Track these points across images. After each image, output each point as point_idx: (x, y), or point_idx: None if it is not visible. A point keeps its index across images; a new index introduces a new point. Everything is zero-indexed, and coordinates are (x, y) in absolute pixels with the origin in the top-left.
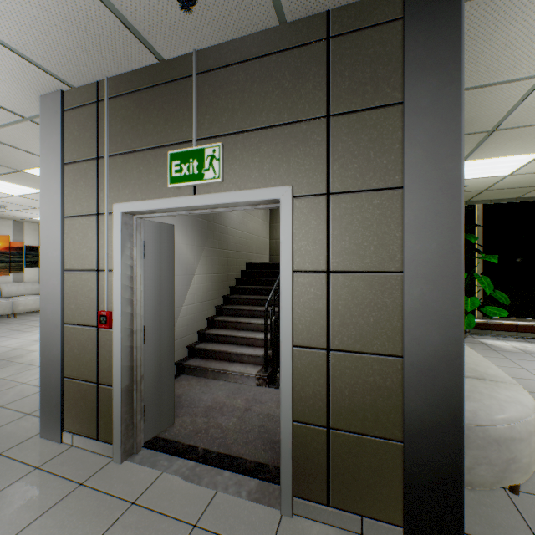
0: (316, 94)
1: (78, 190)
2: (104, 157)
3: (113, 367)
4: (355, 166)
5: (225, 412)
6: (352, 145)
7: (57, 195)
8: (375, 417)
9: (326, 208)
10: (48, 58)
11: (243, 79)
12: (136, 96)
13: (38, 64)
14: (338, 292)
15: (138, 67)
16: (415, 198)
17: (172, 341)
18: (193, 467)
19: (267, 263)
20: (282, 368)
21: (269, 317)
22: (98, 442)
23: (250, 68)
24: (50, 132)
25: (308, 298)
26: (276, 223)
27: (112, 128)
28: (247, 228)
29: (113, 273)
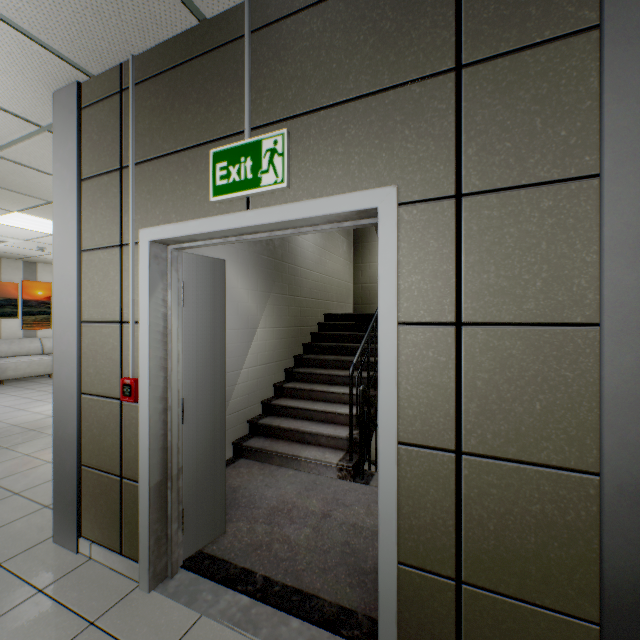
0: (437, 34)
1: (97, 213)
2: (129, 166)
3: (139, 457)
4: (507, 146)
5: (295, 518)
6: (501, 111)
7: (72, 221)
8: (545, 574)
9: (454, 219)
10: (52, 30)
11: (319, 29)
12: (169, 77)
13: (41, 42)
14: (477, 357)
15: (171, 35)
16: (627, 191)
17: (223, 419)
18: (247, 607)
19: (351, 314)
20: (380, 477)
21: (354, 384)
22: (121, 558)
23: (329, 11)
24: (64, 139)
25: (423, 366)
26: (362, 263)
27: (139, 125)
28: (326, 269)
29: (139, 326)
